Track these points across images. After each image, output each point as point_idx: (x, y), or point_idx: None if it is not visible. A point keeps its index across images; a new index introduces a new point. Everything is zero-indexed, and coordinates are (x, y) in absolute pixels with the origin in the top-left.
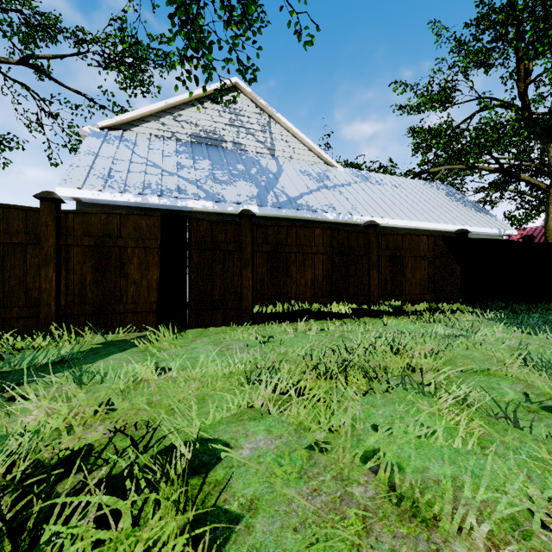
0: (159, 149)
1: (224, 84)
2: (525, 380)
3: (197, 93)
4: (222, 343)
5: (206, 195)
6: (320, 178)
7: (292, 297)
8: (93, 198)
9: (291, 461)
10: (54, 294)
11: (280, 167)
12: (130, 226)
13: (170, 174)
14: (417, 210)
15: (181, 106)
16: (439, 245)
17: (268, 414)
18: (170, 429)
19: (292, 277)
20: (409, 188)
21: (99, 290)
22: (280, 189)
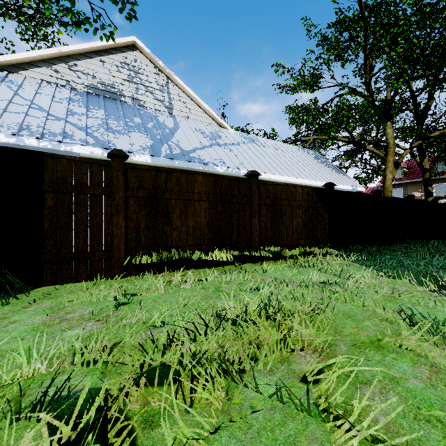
0: (49, 94)
1: (99, 15)
2: (424, 356)
3: (94, 45)
4: (62, 310)
5: (95, 142)
6: (213, 137)
7: (173, 246)
8: None
9: None
10: None
11: (177, 124)
12: None
13: (57, 119)
14: (293, 169)
15: (77, 56)
16: (312, 196)
17: None
18: None
19: (173, 224)
20: (286, 151)
21: None
22: (175, 142)
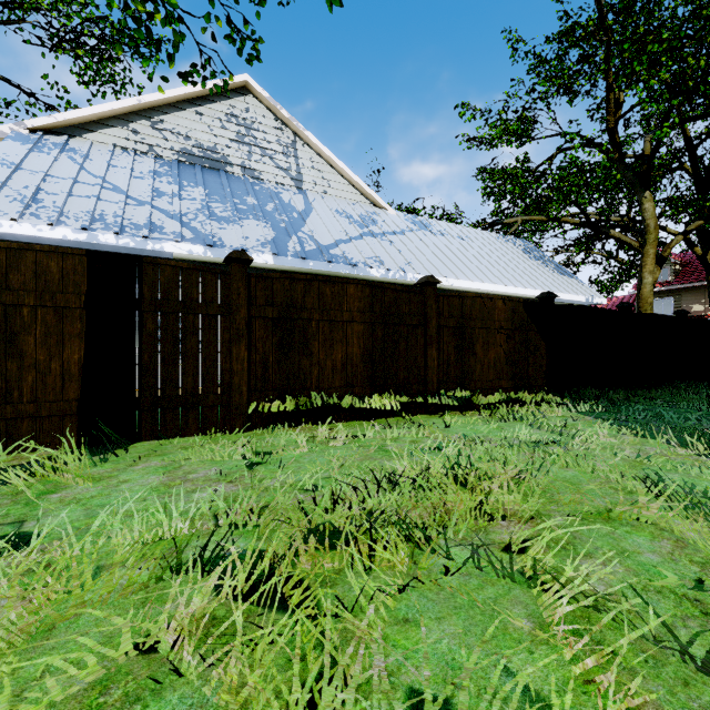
0: (127, 167)
1: (209, 59)
2: (670, 530)
3: (188, 91)
4: (179, 469)
5: (194, 236)
6: (364, 223)
7: (313, 388)
8: (1, 232)
9: None
10: None
11: (309, 205)
12: (27, 270)
13: (139, 203)
14: (490, 270)
15: (163, 108)
16: (519, 313)
17: (177, 677)
18: None
19: (313, 356)
20: (479, 241)
21: None
22: (308, 233)
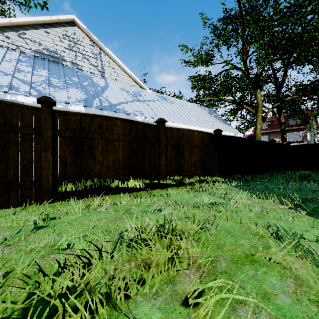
0: (0, 55)
1: None
2: (289, 268)
3: (40, 19)
4: None
5: (38, 94)
6: (135, 95)
7: (95, 176)
8: None
9: None
10: None
11: (107, 84)
12: None
13: (5, 74)
14: (193, 120)
15: (25, 26)
16: (205, 138)
17: None
18: None
19: (95, 159)
20: (189, 107)
21: None
22: (105, 97)
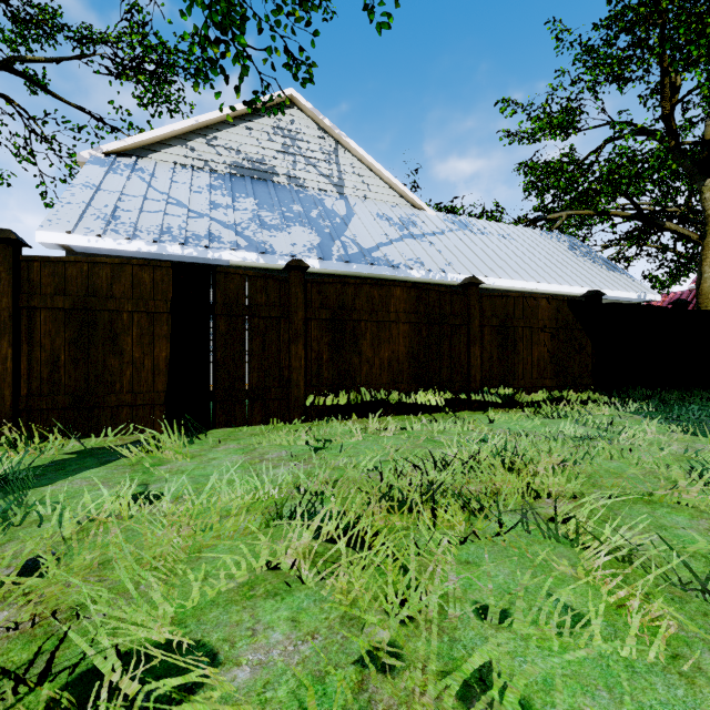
0: (186, 183)
1: (268, 85)
2: (709, 512)
3: (239, 109)
4: (255, 451)
5: (248, 244)
6: (404, 225)
7: (362, 384)
8: (89, 246)
9: (325, 698)
10: (10, 379)
11: (351, 209)
12: (126, 281)
13: (199, 216)
14: (532, 268)
15: (217, 126)
16: (563, 312)
17: (300, 584)
18: (121, 618)
19: (362, 355)
20: (521, 239)
21: (80, 373)
22: (350, 237)
